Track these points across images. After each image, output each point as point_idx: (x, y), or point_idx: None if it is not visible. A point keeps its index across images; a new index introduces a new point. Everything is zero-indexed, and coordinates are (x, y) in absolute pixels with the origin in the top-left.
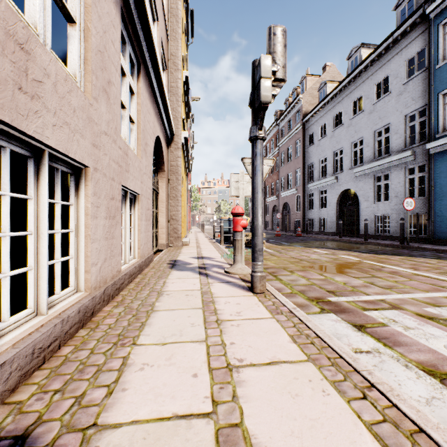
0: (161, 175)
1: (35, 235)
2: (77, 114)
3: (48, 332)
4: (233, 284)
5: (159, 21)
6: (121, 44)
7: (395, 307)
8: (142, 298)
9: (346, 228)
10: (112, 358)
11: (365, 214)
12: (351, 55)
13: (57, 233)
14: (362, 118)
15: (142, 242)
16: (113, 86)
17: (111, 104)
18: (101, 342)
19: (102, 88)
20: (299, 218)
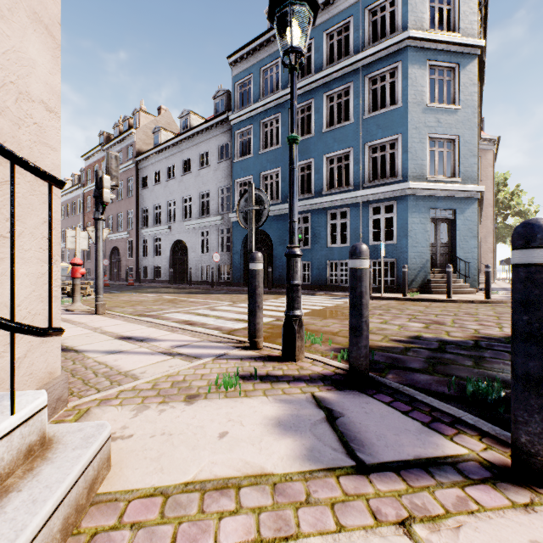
0: None
1: None
2: None
3: None
4: (79, 314)
5: None
6: None
7: (178, 312)
8: None
9: (178, 276)
10: None
11: (193, 263)
12: (183, 116)
13: None
14: (191, 178)
15: None
16: None
17: None
18: None
19: None
20: (132, 265)
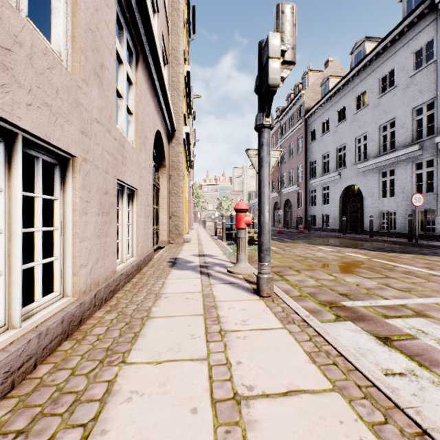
0: (162, 171)
1: (6, 234)
2: (60, 95)
3: (18, 350)
4: (237, 286)
5: (160, 13)
6: (118, 29)
7: (420, 314)
8: (138, 302)
9: (349, 225)
10: (94, 382)
11: (370, 211)
12: (355, 49)
13: (37, 231)
14: (366, 112)
15: (140, 239)
16: (107, 71)
17: (104, 90)
18: (85, 359)
19: (93, 71)
20: (301, 214)
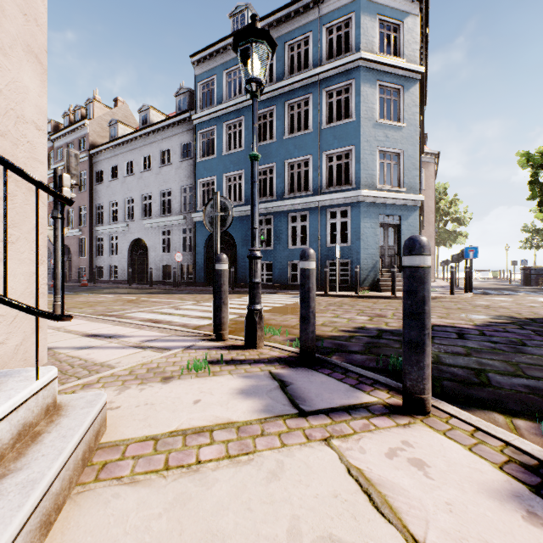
0: None
1: None
2: None
3: None
4: None
5: None
6: None
7: (141, 312)
8: None
9: (137, 276)
10: None
11: (154, 263)
12: (143, 110)
13: None
14: (151, 175)
15: None
16: None
17: None
18: None
19: None
20: (85, 265)
